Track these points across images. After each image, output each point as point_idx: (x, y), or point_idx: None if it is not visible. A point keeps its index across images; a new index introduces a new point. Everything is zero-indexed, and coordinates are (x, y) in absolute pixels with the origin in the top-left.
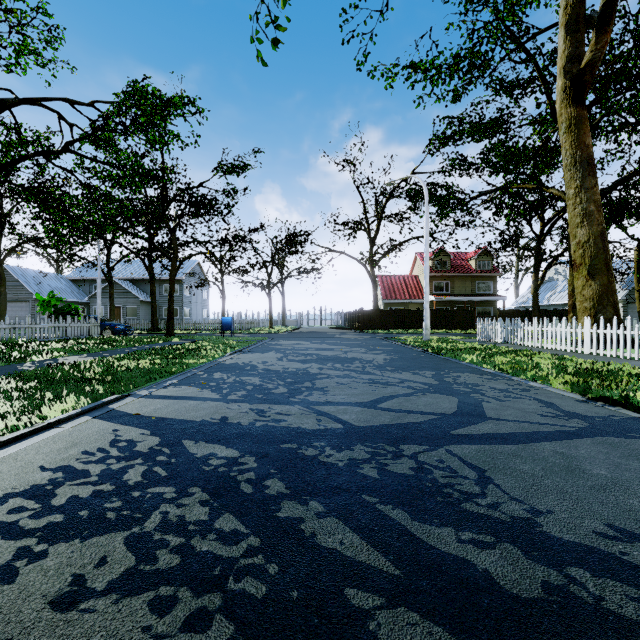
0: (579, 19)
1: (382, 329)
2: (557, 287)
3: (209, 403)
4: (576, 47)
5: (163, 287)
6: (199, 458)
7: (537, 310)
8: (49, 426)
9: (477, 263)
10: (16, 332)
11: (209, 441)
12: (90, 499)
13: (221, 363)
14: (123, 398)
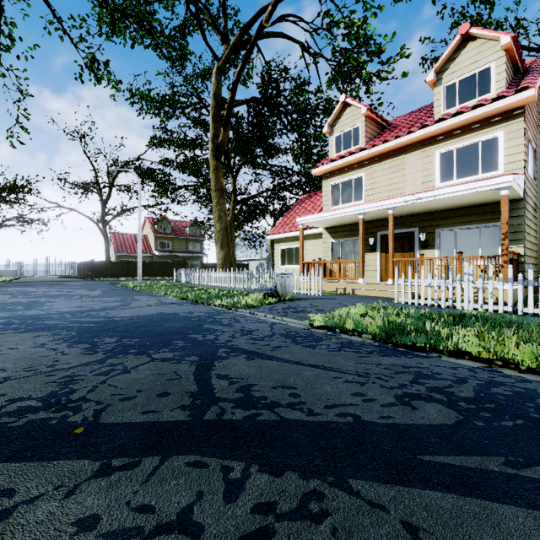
0: (218, 117)
1: (113, 277)
2: (240, 249)
3: None
4: (217, 131)
5: None
6: None
7: None
8: None
9: (190, 230)
10: None
11: None
12: None
13: None
14: None
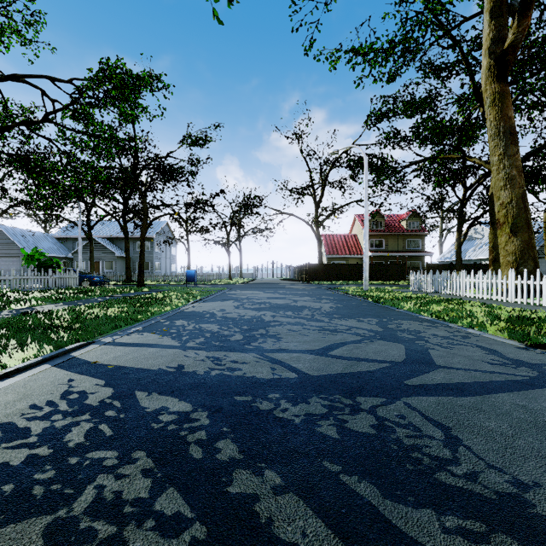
0: (502, 5)
1: (326, 280)
2: (476, 244)
3: (168, 350)
4: (500, 30)
5: (136, 244)
6: (149, 413)
7: (460, 264)
8: (6, 375)
9: (408, 224)
10: (1, 283)
11: (162, 393)
12: (20, 467)
13: (183, 311)
14: (87, 345)
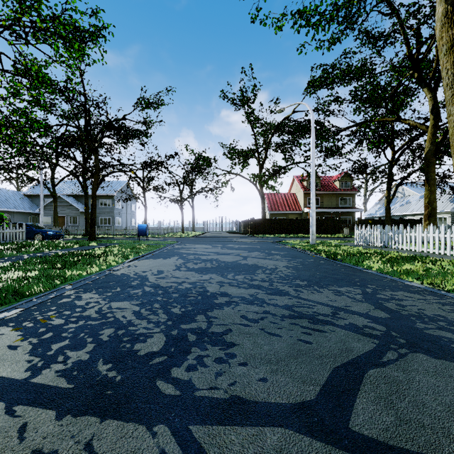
0: None
1: (269, 234)
2: (398, 202)
3: None
4: None
5: (99, 201)
6: None
7: (389, 219)
8: None
9: (340, 183)
10: None
11: None
12: None
13: (111, 274)
14: None
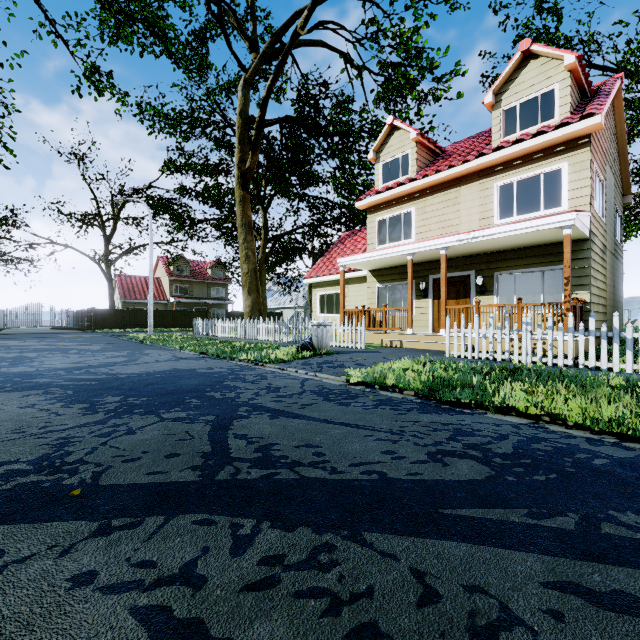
0: (245, 139)
1: (119, 328)
2: (273, 295)
3: None
4: (244, 155)
5: None
6: None
7: None
8: None
9: (213, 272)
10: None
11: None
12: None
13: None
14: None
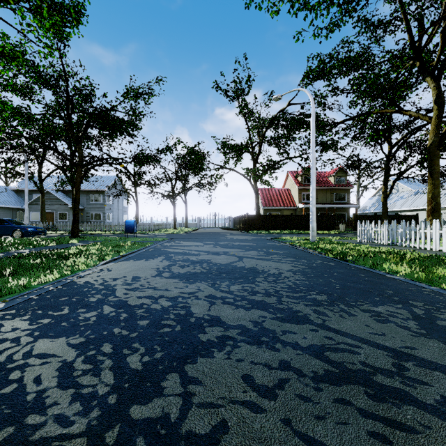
0: None
1: (263, 230)
2: (392, 198)
3: None
4: None
5: (89, 197)
6: None
7: (386, 215)
8: None
9: (335, 179)
10: None
11: None
12: None
13: (72, 282)
14: None
